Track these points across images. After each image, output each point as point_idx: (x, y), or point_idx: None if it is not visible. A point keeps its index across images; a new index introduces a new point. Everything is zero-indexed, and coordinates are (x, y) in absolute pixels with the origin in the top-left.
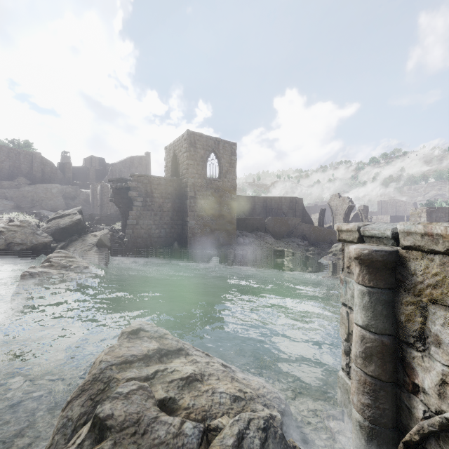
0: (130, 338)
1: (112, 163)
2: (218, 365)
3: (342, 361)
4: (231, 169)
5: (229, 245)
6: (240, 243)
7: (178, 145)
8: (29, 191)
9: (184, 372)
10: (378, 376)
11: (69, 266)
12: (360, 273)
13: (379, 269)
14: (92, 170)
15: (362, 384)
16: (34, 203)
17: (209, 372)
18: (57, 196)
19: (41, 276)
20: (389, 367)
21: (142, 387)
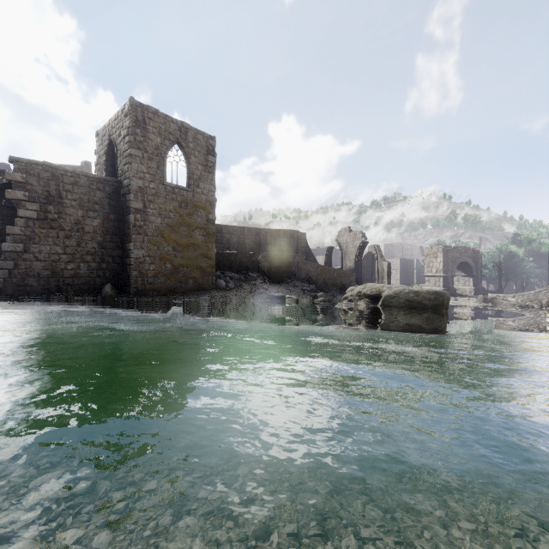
0: None
1: None
2: None
3: None
4: (208, 175)
5: (204, 290)
6: (221, 288)
7: (116, 125)
8: None
9: None
10: None
11: None
12: None
13: None
14: None
15: None
16: None
17: None
18: None
19: None
20: None
21: None
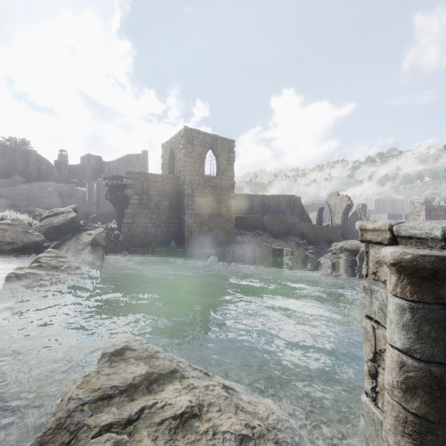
0: (113, 361)
1: (109, 161)
2: (219, 389)
3: (366, 384)
4: (229, 166)
5: (227, 243)
6: (238, 242)
7: (175, 142)
8: (25, 189)
9: (178, 406)
10: (425, 415)
11: (59, 266)
12: (399, 284)
13: (425, 279)
14: (88, 168)
15: (401, 423)
16: (29, 201)
17: (209, 400)
18: (53, 194)
19: (28, 277)
20: (439, 405)
21: (118, 443)
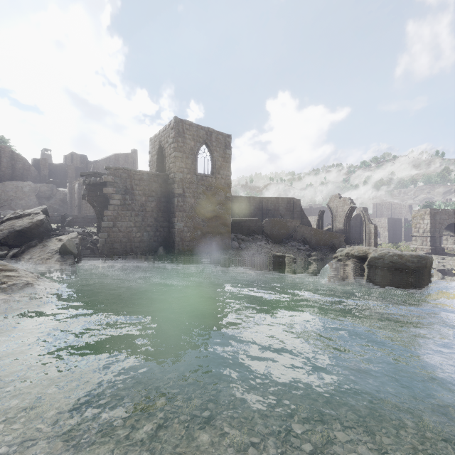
0: None
1: (95, 161)
2: None
3: None
4: (225, 164)
5: (223, 250)
6: (235, 248)
7: (164, 135)
8: None
9: None
10: None
11: None
12: None
13: None
14: (71, 168)
15: None
16: (1, 202)
17: None
18: (30, 195)
19: None
20: None
21: None
